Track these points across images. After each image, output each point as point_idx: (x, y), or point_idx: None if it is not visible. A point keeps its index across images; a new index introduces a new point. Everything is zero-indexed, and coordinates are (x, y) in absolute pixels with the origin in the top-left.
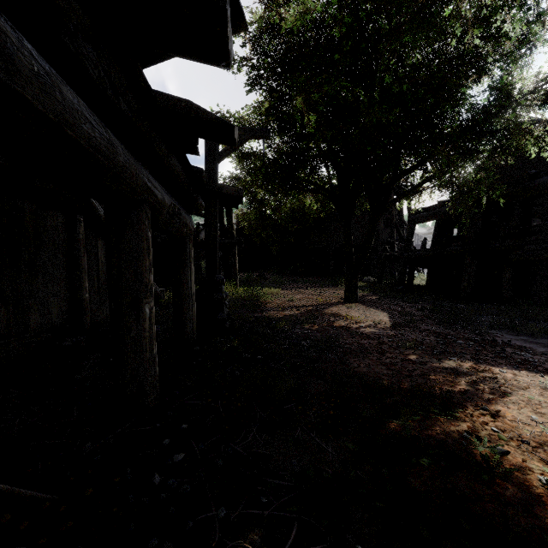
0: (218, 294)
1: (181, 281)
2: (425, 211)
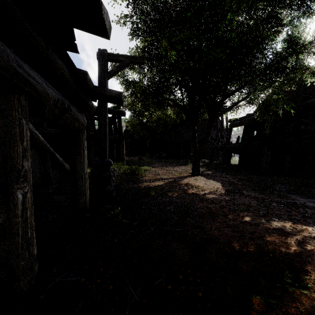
0: (107, 172)
1: (76, 164)
2: (238, 120)
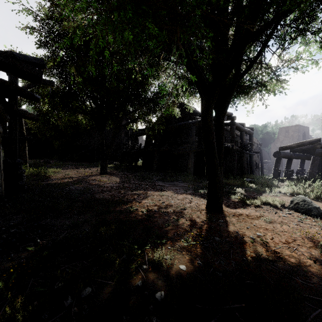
0: (19, 170)
1: None
2: (141, 131)
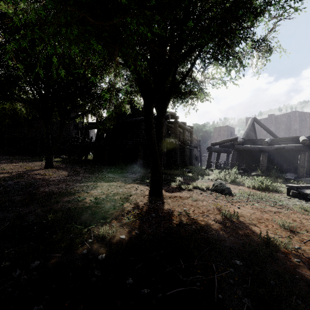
0: None
1: None
2: (92, 124)
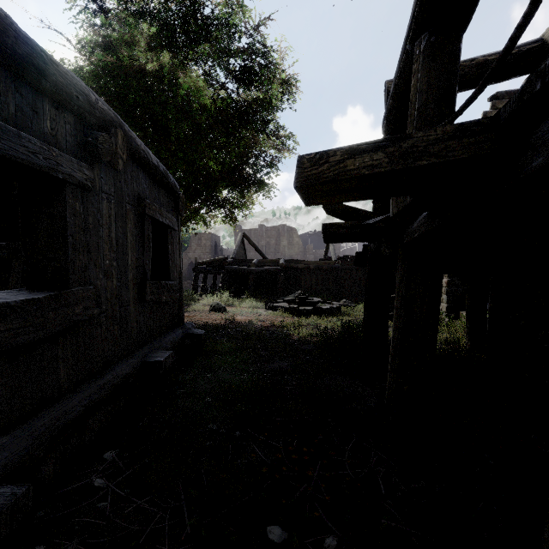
0: None
1: None
2: None
